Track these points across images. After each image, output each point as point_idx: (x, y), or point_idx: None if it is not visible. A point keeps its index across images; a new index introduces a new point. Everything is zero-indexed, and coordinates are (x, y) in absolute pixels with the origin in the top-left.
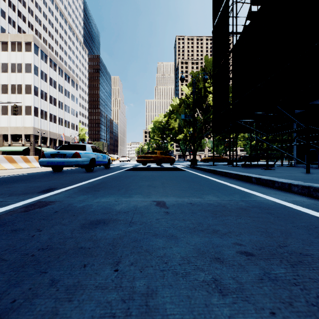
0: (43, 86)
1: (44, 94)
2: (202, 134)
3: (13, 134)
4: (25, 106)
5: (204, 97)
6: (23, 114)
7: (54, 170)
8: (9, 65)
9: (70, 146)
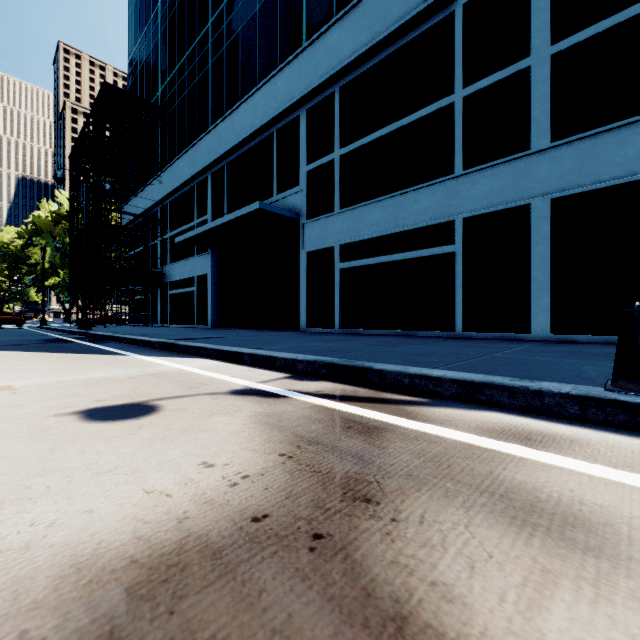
0: None
1: None
2: None
3: None
4: None
5: None
6: None
7: None
8: None
9: None
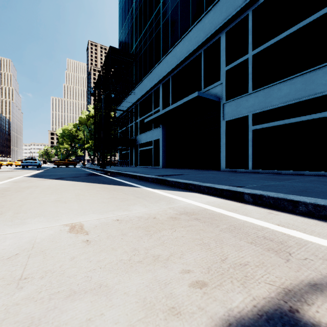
0: None
1: None
2: None
3: None
4: None
5: None
6: None
7: (23, 167)
8: None
9: (29, 159)
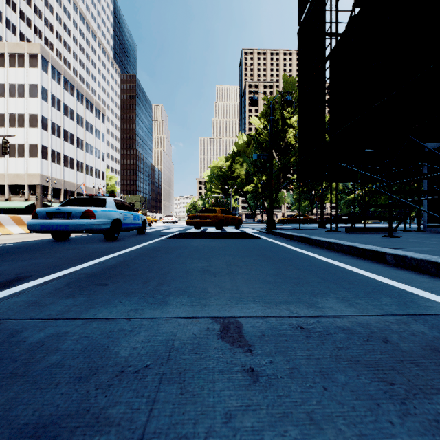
0: (54, 117)
1: (56, 128)
2: (280, 185)
3: (12, 185)
4: (29, 144)
5: (282, 133)
6: (26, 156)
7: (55, 237)
8: (6, 87)
9: (80, 200)
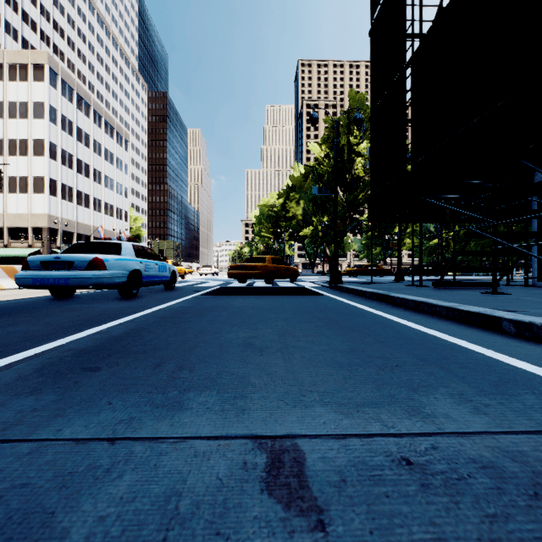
0: (65, 143)
1: (68, 157)
2: (345, 228)
3: (12, 227)
4: (33, 177)
5: (348, 163)
6: (30, 191)
7: (54, 294)
8: (4, 105)
9: (87, 245)
